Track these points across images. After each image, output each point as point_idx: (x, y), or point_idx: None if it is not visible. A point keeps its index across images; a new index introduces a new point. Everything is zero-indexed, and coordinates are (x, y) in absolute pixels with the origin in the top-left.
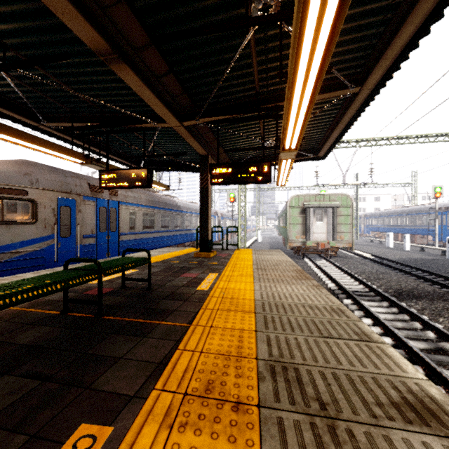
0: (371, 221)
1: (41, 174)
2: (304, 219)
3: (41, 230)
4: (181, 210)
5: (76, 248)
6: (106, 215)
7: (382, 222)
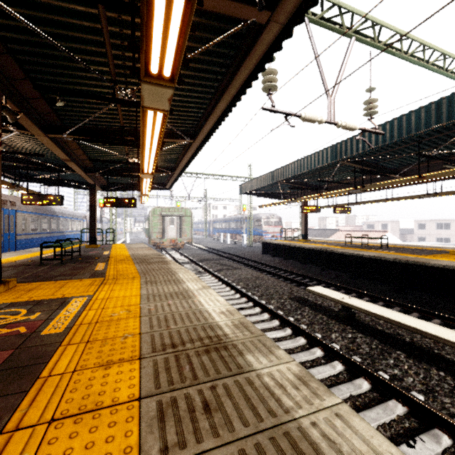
0: (216, 225)
1: None
2: (161, 223)
3: None
4: (57, 215)
5: None
6: (8, 221)
7: (222, 225)
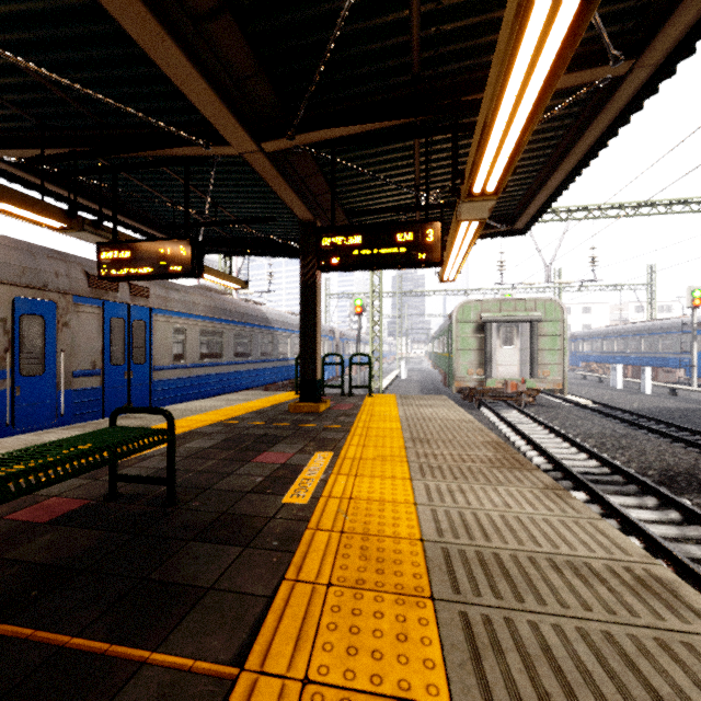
0: (581, 345)
1: None
2: (481, 341)
3: None
4: (271, 327)
5: (57, 396)
6: (126, 334)
7: (600, 346)
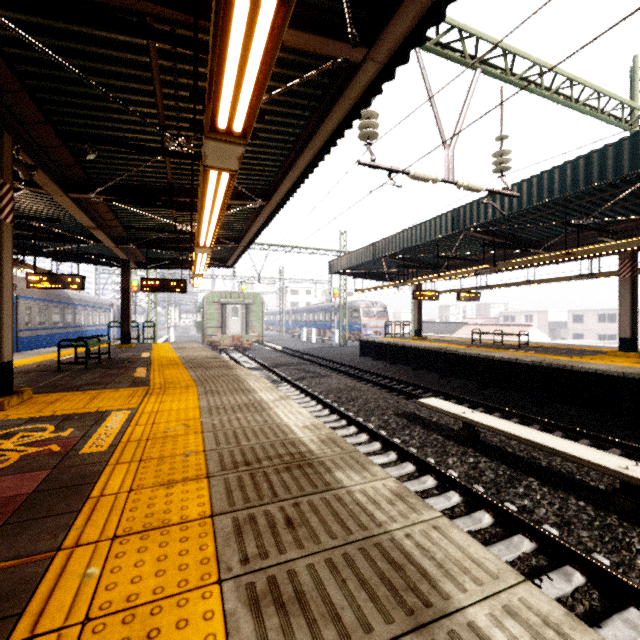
0: (297, 316)
1: None
2: (220, 315)
3: None
4: (73, 303)
5: None
6: None
7: (305, 317)
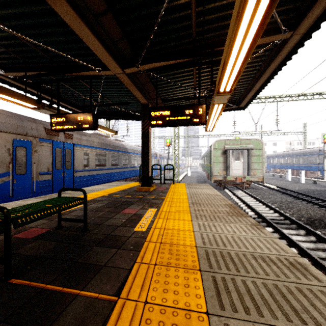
0: (272, 160)
1: None
2: (225, 158)
3: None
4: (128, 152)
5: (32, 183)
6: (62, 155)
7: (281, 161)
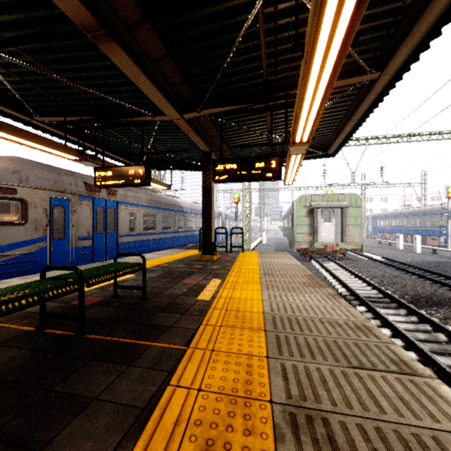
0: (379, 222)
1: (32, 171)
2: (311, 220)
3: (31, 232)
4: (183, 211)
5: (70, 250)
6: (104, 216)
7: (391, 222)
